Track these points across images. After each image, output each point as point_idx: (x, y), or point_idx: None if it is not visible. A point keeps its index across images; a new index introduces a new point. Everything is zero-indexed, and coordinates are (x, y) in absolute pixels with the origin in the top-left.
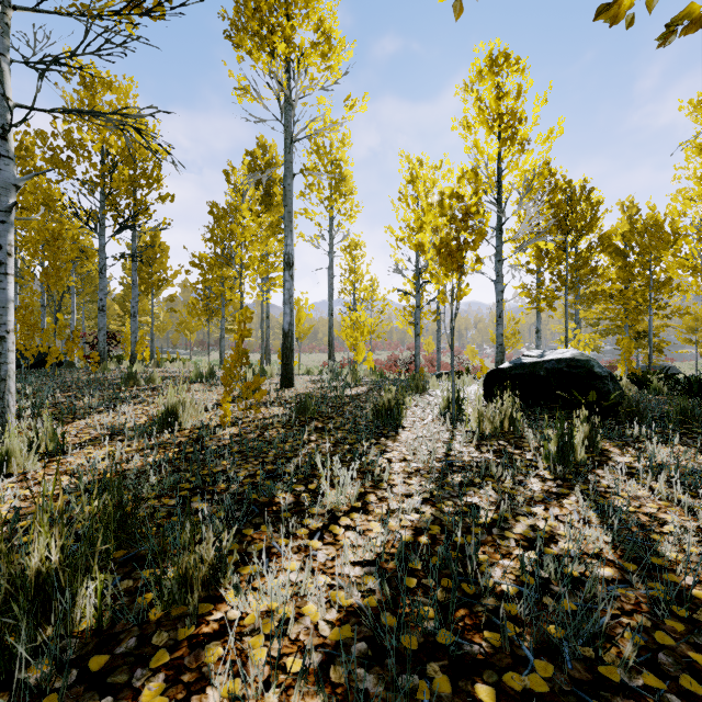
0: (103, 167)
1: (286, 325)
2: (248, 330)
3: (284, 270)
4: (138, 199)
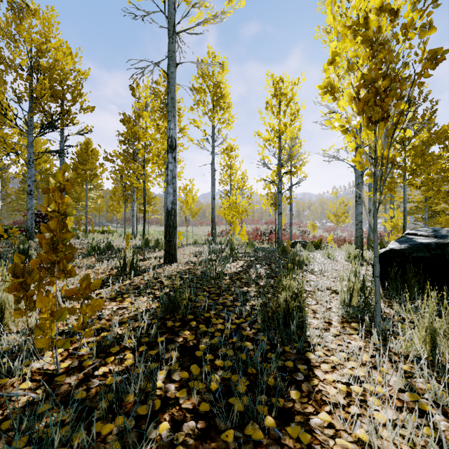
0: (28, 77)
1: (169, 204)
2: (67, 203)
3: (167, 152)
4: (63, 108)
